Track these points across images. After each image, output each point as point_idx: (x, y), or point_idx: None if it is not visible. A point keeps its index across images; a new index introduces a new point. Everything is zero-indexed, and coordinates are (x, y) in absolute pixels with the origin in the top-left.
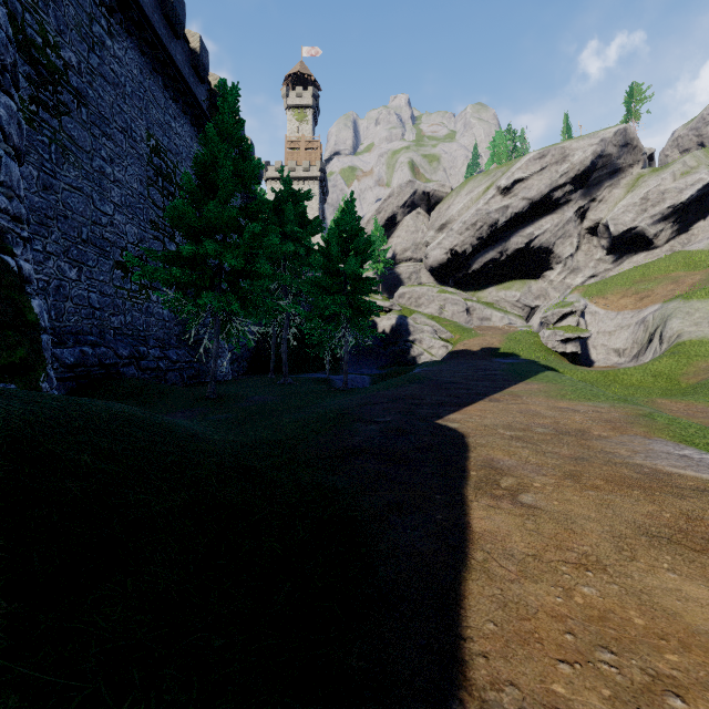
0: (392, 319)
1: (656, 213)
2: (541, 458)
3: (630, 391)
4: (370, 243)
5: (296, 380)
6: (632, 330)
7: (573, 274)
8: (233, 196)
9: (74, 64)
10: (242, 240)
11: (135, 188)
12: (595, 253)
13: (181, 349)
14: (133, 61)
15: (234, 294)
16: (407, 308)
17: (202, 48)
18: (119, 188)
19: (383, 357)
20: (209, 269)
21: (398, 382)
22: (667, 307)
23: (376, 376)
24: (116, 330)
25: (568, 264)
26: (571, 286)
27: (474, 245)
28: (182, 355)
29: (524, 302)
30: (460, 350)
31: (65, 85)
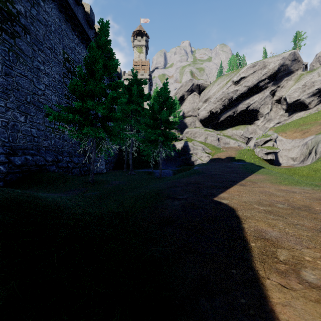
0: (183, 143)
1: (310, 92)
2: (294, 229)
3: (304, 178)
4: (173, 103)
5: (136, 172)
6: (300, 148)
7: (268, 122)
8: (102, 77)
9: (23, 12)
10: (106, 100)
11: (56, 78)
12: (279, 112)
13: (80, 157)
14: (55, 15)
15: (103, 129)
16: (189, 138)
17: (91, 11)
18: (47, 77)
19: (178, 161)
20: (90, 115)
21: (187, 174)
22: (318, 137)
23: (175, 170)
24: (46, 148)
25: (266, 117)
26: (267, 127)
27: (221, 108)
28: (80, 160)
29: (245, 135)
30: (215, 158)
31: (18, 22)
